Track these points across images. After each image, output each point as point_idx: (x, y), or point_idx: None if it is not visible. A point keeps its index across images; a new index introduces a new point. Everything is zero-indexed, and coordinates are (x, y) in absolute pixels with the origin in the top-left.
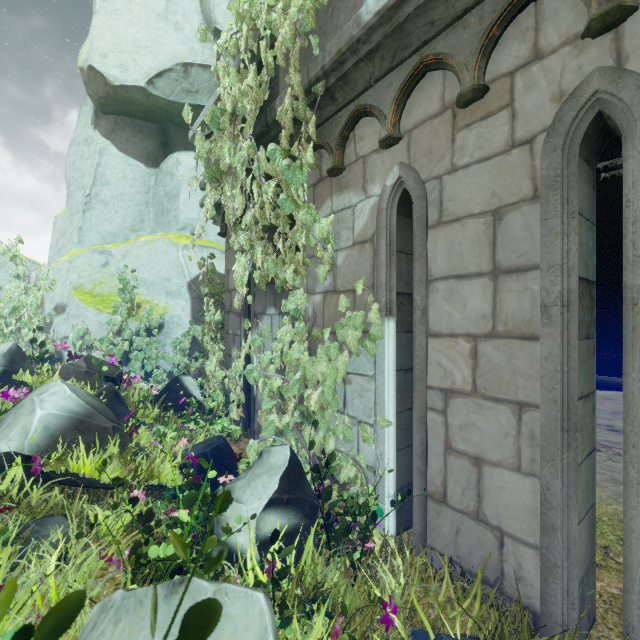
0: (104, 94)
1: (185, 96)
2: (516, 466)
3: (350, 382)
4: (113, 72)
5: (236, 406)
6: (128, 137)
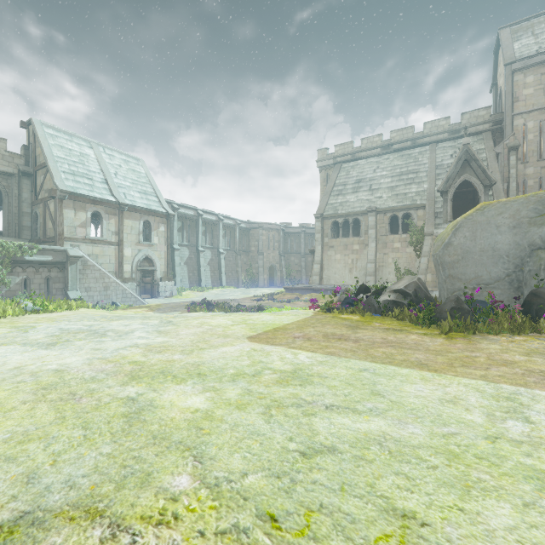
0: None
1: None
2: None
3: None
4: None
5: None
6: None
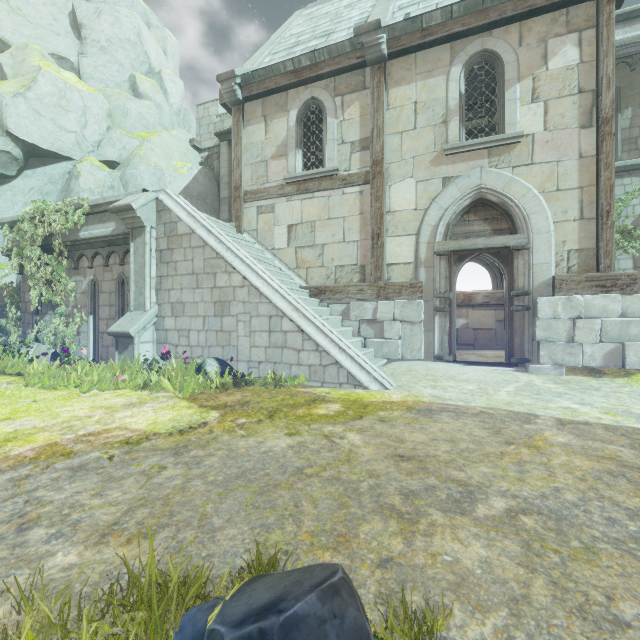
0: None
1: None
2: (113, 345)
3: (81, 335)
4: None
5: None
6: None
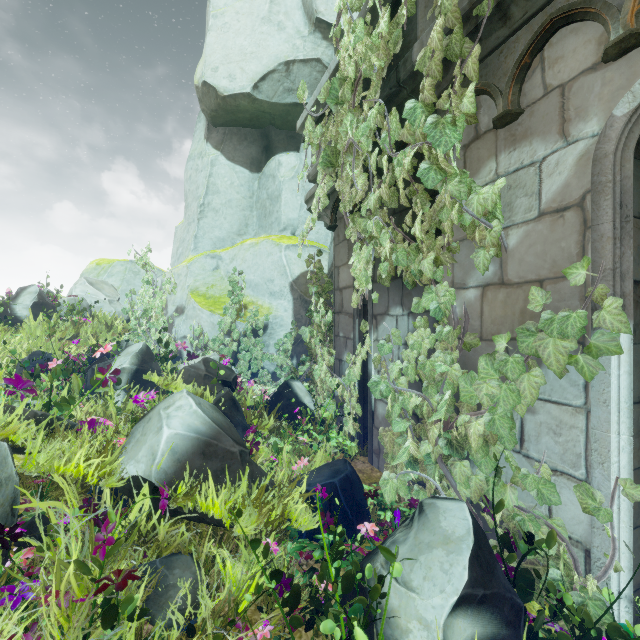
0: (215, 107)
1: (286, 96)
2: None
3: (533, 411)
4: (223, 83)
5: (351, 419)
6: (235, 146)
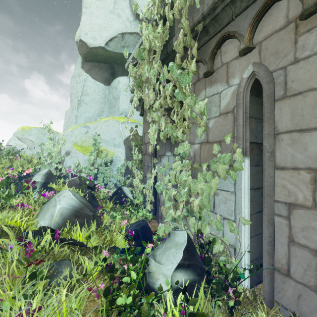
0: (86, 52)
1: (122, 49)
2: None
3: (217, 194)
4: (90, 41)
5: (149, 203)
6: (96, 72)
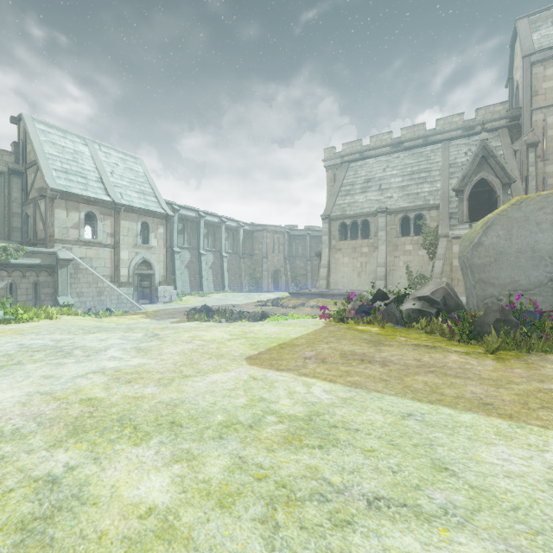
0: None
1: None
2: None
3: None
4: None
5: None
6: None
